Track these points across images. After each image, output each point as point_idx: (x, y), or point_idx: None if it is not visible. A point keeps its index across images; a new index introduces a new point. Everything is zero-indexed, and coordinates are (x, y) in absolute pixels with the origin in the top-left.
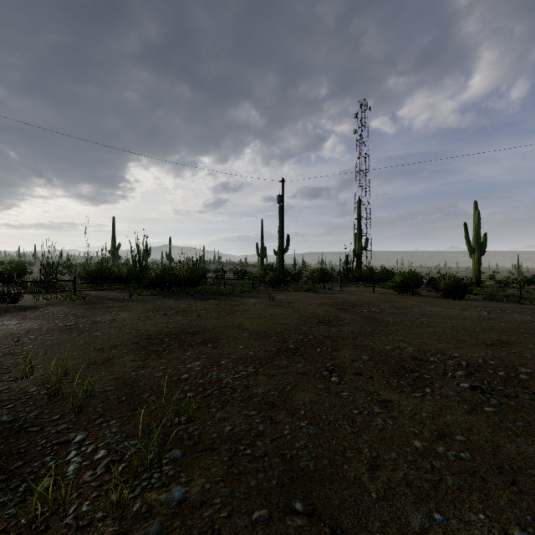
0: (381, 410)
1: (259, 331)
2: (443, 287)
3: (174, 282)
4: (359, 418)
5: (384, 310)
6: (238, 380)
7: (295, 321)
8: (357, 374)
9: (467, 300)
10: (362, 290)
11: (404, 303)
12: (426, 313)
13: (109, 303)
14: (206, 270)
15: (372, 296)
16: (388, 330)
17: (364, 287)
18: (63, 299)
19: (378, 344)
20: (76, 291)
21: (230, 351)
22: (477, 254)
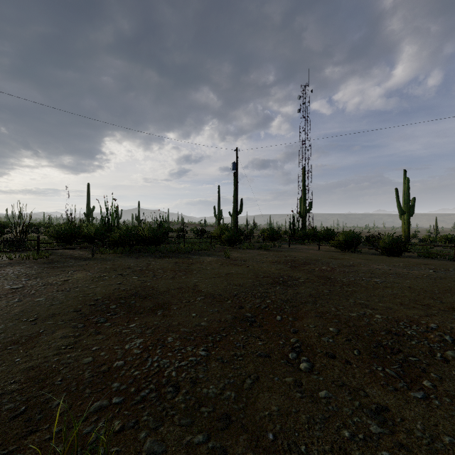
0: (380, 428)
1: (214, 294)
2: (382, 246)
3: (136, 241)
4: (356, 450)
5: (335, 268)
6: (184, 371)
7: (250, 281)
8: (329, 357)
9: (405, 257)
10: (308, 248)
11: (349, 260)
12: (376, 272)
13: (70, 262)
14: (170, 230)
15: (318, 253)
16: (345, 292)
17: (309, 244)
18: (25, 258)
19: (341, 310)
20: (39, 250)
21: (180, 321)
22: (407, 216)
